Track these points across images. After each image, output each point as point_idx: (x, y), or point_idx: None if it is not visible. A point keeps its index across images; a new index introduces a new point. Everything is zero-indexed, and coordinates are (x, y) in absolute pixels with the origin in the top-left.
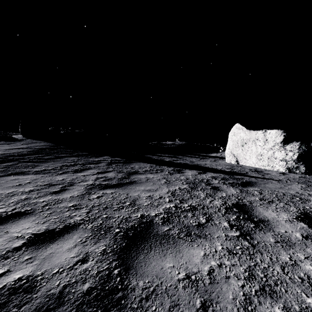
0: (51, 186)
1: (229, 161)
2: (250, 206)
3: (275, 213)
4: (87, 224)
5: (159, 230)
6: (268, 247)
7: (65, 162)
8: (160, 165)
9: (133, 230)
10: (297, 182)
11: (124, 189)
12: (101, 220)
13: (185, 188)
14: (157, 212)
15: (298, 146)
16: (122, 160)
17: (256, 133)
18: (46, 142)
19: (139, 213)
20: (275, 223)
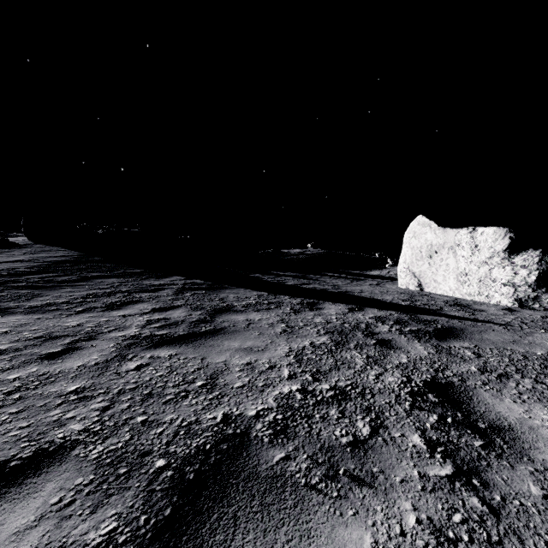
0: (49, 341)
1: (405, 285)
2: (463, 388)
3: (520, 406)
4: (91, 443)
5: (261, 462)
6: (532, 515)
7: (95, 288)
8: (276, 294)
9: (200, 463)
10: (542, 329)
11: (198, 347)
12: (128, 430)
13: (325, 344)
14: (261, 406)
15: (537, 259)
16: (205, 284)
17: (456, 234)
18: (68, 249)
19: (220, 411)
20: (528, 435)
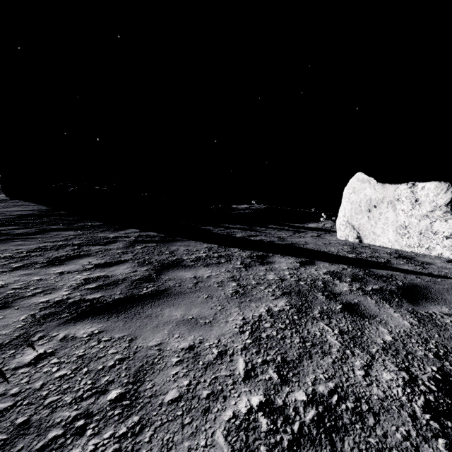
0: None
1: (344, 237)
2: None
3: None
4: None
5: None
6: None
7: (47, 241)
8: (225, 247)
9: None
10: None
11: (131, 318)
12: None
13: (284, 311)
14: None
15: None
16: (158, 236)
17: (395, 189)
18: (38, 204)
19: None
20: None
